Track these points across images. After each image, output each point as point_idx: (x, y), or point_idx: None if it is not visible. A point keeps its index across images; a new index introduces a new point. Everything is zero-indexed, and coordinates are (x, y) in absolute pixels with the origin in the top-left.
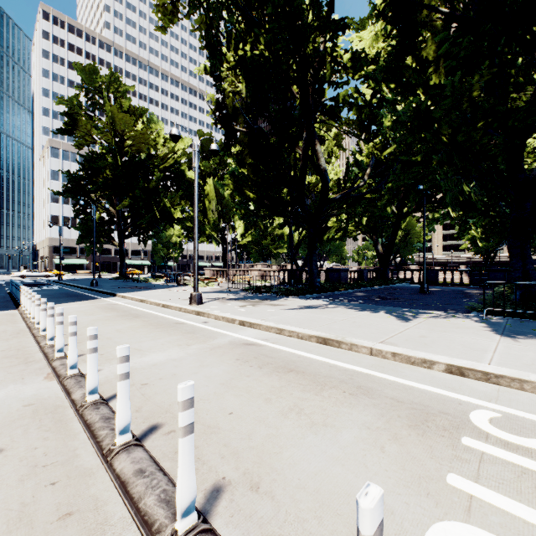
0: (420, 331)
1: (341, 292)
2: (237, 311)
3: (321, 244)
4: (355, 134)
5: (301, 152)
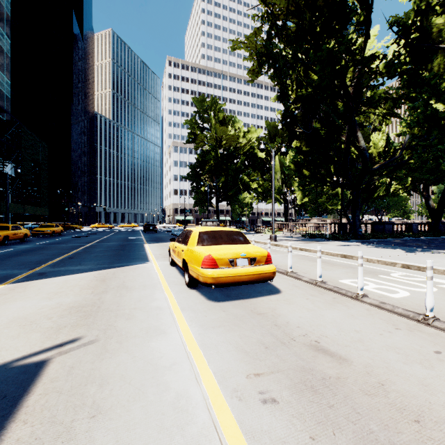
0: (410, 256)
1: (381, 240)
2: (298, 245)
3: (372, 200)
4: (395, 115)
5: (345, 139)
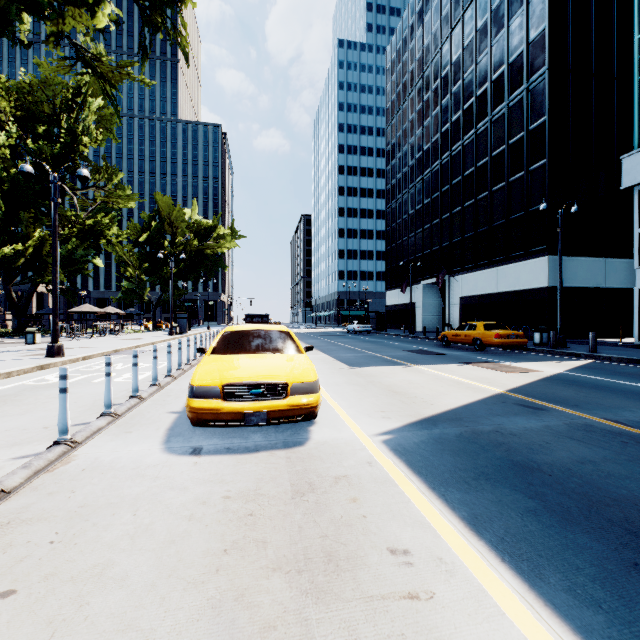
0: None
1: None
2: None
3: None
4: None
5: None
